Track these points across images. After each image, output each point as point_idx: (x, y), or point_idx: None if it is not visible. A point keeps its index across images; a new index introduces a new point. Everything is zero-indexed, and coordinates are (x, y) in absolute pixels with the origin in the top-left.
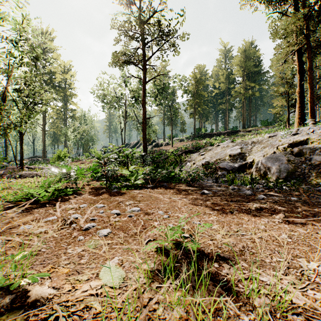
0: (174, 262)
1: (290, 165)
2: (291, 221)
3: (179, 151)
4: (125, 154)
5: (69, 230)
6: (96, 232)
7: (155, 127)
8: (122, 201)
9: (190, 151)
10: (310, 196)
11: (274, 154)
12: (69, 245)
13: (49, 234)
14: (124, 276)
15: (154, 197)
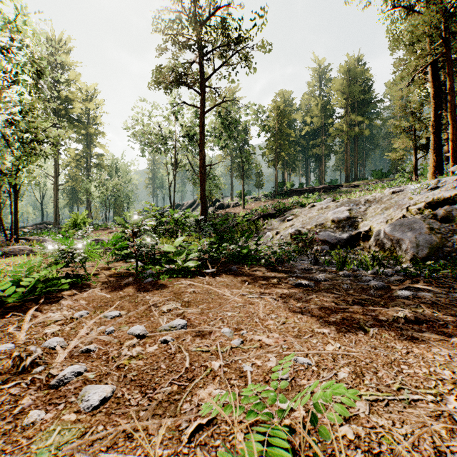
0: None
1: (433, 236)
2: None
3: (254, 214)
4: (171, 219)
5: (19, 389)
6: (77, 395)
7: (218, 179)
8: (157, 303)
9: (271, 214)
10: None
11: (405, 219)
12: None
13: None
14: None
15: (215, 293)
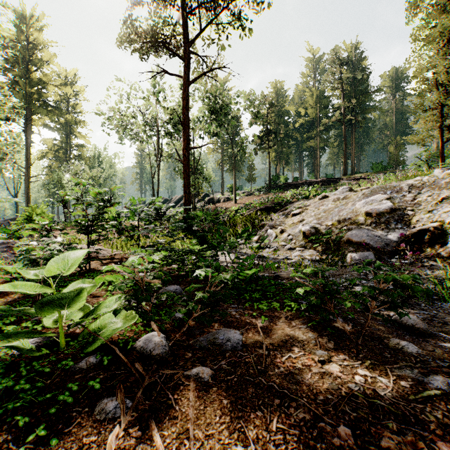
0: None
1: None
2: None
3: (248, 209)
4: (130, 211)
5: None
6: None
7: (208, 171)
8: None
9: (269, 208)
10: None
11: None
12: None
13: None
14: None
15: None
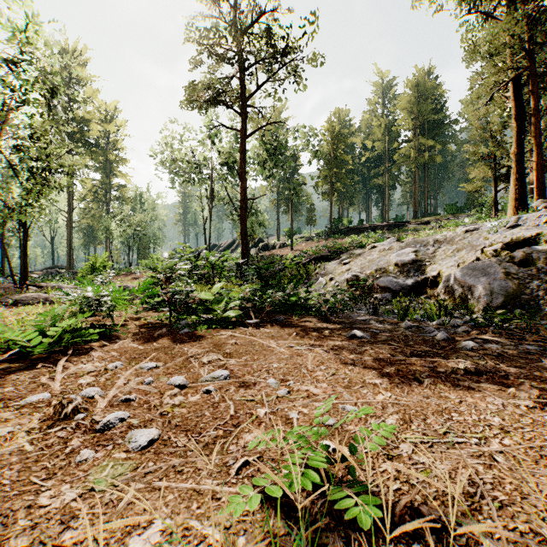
0: None
1: (510, 282)
2: None
3: (304, 257)
4: (208, 263)
5: (65, 433)
6: (124, 438)
7: (262, 215)
8: (196, 354)
9: (324, 257)
10: None
11: (478, 262)
12: (50, 479)
13: (14, 445)
14: None
15: (259, 345)
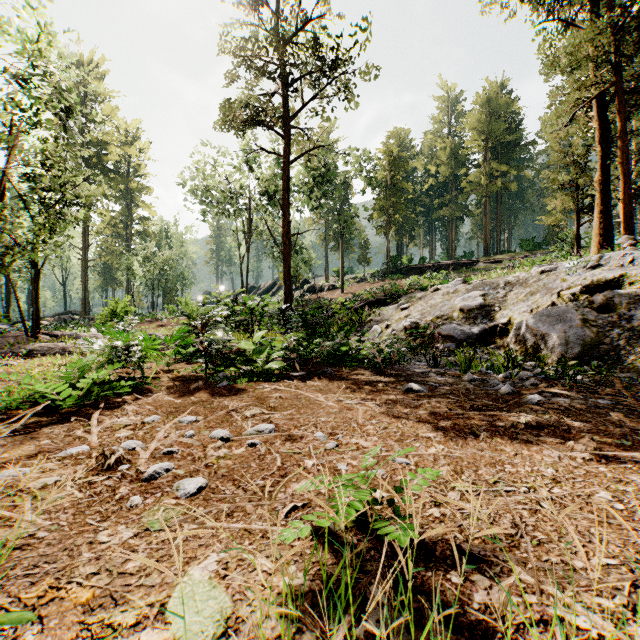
0: (354, 575)
1: (587, 330)
2: (611, 456)
3: (357, 301)
4: (246, 308)
5: (112, 482)
6: (171, 487)
7: (308, 253)
8: (237, 408)
9: (380, 301)
10: (637, 397)
11: (553, 308)
12: (105, 521)
13: (63, 492)
14: (229, 611)
15: (305, 399)
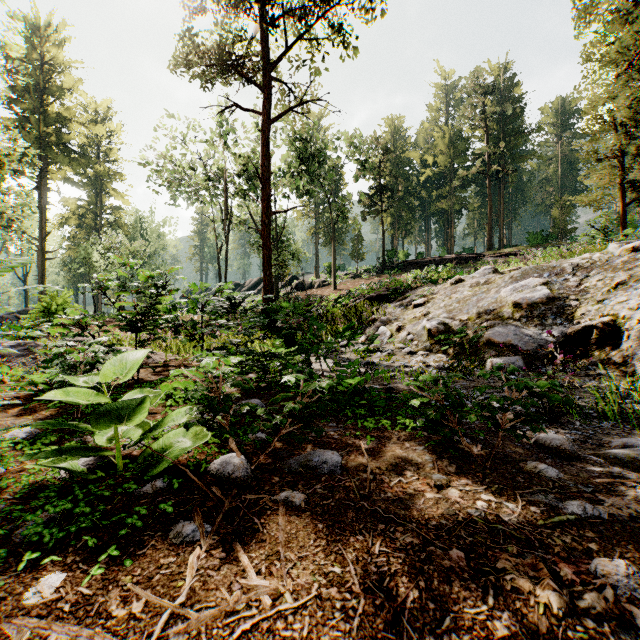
0: None
1: None
2: None
3: (352, 297)
4: (191, 301)
5: None
6: None
7: (296, 244)
8: None
9: (382, 297)
10: None
11: None
12: None
13: None
14: None
15: None
